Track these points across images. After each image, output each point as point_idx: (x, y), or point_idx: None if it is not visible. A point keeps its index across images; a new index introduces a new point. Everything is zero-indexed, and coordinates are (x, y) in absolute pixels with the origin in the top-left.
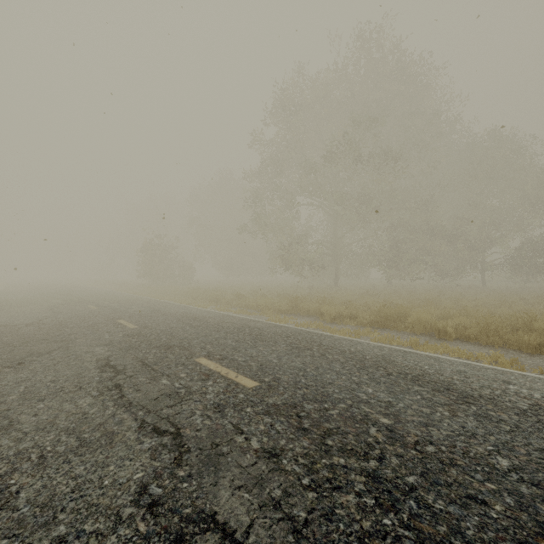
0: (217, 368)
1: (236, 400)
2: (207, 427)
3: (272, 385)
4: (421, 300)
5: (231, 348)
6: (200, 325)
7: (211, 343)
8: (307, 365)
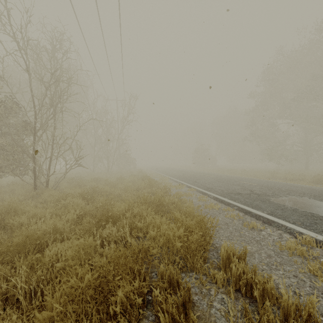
0: (246, 182)
1: (253, 185)
2: (248, 186)
3: (261, 185)
4: None
5: (248, 181)
6: (234, 177)
7: (241, 180)
8: (272, 184)
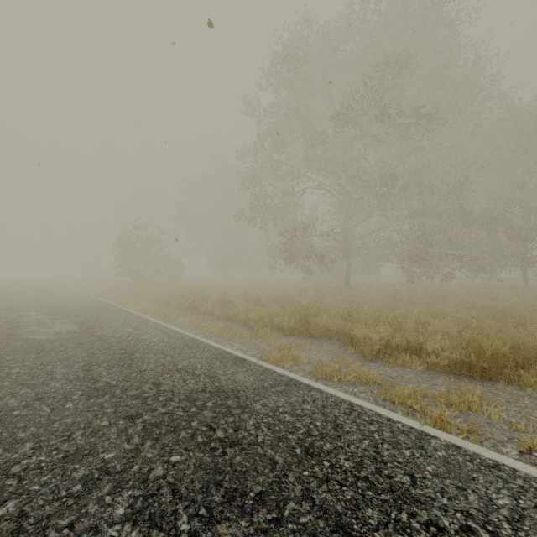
0: None
1: None
2: None
3: None
4: (477, 308)
5: None
6: (109, 388)
7: None
8: None
